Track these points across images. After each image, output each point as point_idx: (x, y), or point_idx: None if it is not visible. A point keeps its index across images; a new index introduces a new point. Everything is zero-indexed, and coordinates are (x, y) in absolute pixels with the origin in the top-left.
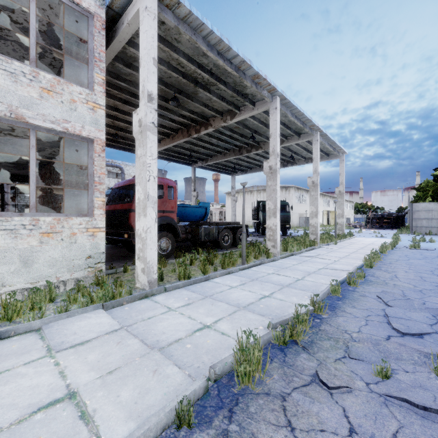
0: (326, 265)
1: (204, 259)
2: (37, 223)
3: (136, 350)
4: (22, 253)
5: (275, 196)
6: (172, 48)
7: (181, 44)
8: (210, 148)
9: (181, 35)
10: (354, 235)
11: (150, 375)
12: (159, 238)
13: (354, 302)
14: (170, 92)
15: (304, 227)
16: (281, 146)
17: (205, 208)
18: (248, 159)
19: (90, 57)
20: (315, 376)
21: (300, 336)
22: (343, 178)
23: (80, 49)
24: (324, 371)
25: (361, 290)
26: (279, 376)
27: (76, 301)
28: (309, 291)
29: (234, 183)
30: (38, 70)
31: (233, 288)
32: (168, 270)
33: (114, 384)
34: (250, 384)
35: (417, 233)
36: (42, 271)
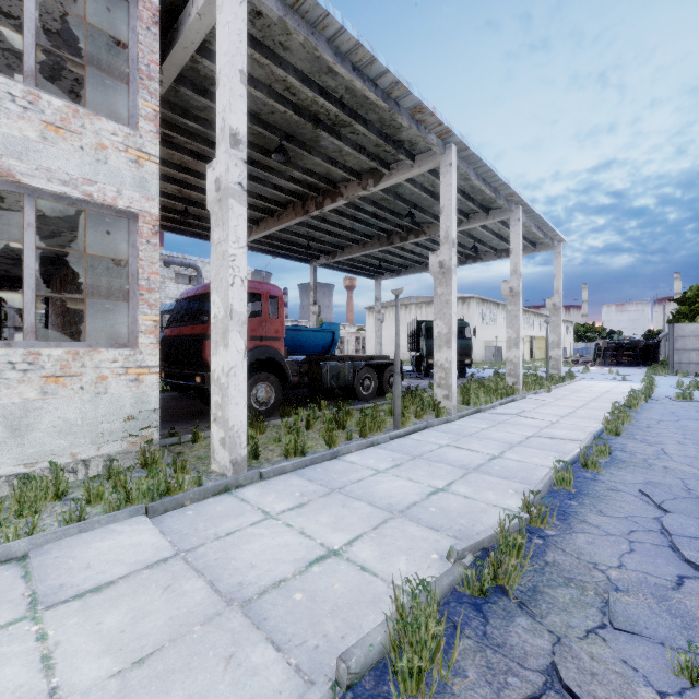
0: (539, 429)
1: (330, 421)
2: (37, 359)
3: (198, 606)
4: (10, 412)
5: (449, 312)
6: (274, 59)
7: (290, 53)
8: (340, 235)
9: (290, 36)
10: (577, 376)
11: (218, 668)
12: (254, 383)
13: (599, 502)
14: (272, 139)
15: (493, 363)
16: (457, 231)
17: (332, 332)
18: (403, 252)
19: (132, 71)
20: (552, 674)
21: (512, 578)
22: (560, 282)
23: (117, 61)
24: (570, 665)
25: (607, 478)
26: (478, 673)
27: (102, 498)
28: (515, 479)
29: (379, 291)
30: (39, 91)
31: (380, 473)
32: (269, 439)
33: (144, 693)
34: (421, 694)
35: (681, 374)
36: (45, 443)
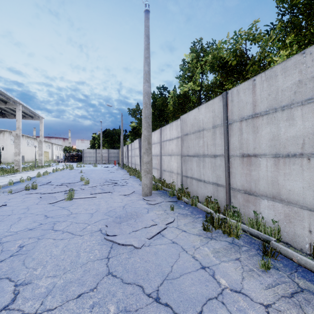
0: (17, 179)
1: None
2: None
3: None
4: None
5: None
6: None
7: None
8: None
9: None
10: (53, 166)
11: None
12: None
13: (17, 185)
14: None
15: None
16: None
17: None
18: None
19: None
20: None
21: None
22: (43, 132)
23: None
24: None
25: (25, 183)
26: None
27: None
28: None
29: None
30: None
31: None
32: None
33: None
34: None
35: (84, 164)
36: None
